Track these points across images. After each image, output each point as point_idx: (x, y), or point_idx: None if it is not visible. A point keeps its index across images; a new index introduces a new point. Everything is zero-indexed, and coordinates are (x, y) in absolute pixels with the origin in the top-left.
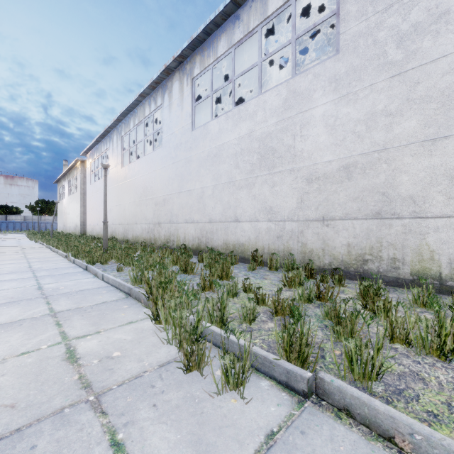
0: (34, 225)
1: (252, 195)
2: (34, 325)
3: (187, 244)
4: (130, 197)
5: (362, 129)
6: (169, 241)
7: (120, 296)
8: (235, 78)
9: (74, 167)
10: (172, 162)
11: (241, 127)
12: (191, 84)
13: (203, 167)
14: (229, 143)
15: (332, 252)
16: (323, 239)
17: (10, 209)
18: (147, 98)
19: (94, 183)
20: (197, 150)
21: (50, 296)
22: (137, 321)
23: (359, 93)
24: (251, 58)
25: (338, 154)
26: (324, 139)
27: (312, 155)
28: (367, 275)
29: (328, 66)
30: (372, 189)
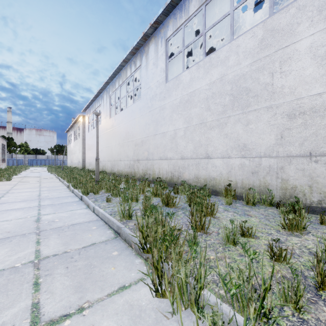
0: (53, 162)
1: (223, 134)
2: (9, 283)
3: (161, 177)
4: (115, 140)
5: None
6: (146, 174)
7: (109, 234)
8: (206, 31)
9: (77, 120)
10: (148, 111)
11: (212, 73)
12: (164, 45)
13: (175, 112)
14: (200, 89)
15: (322, 190)
16: (309, 175)
17: (38, 151)
18: (129, 62)
19: (91, 131)
20: (170, 99)
21: (43, 231)
22: (130, 286)
23: None
24: (215, 19)
25: None
26: (311, 71)
27: (295, 90)
28: None
29: None
30: None
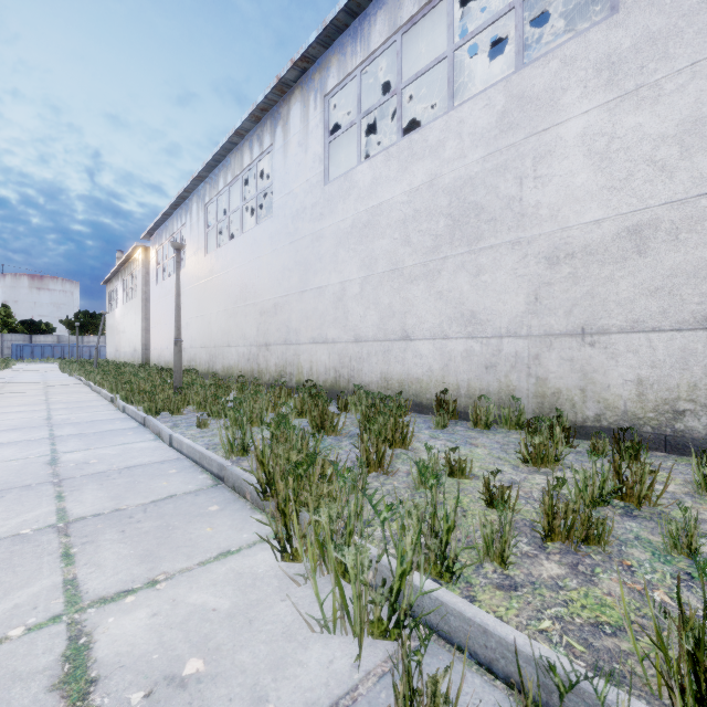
0: (72, 351)
1: (435, 292)
2: (14, 557)
3: (315, 379)
4: (218, 303)
5: (670, 154)
6: (284, 375)
7: (202, 481)
8: (403, 86)
9: (131, 258)
10: (288, 242)
11: (415, 171)
12: (322, 106)
13: (343, 247)
14: (392, 202)
15: (602, 396)
16: (582, 370)
17: (37, 326)
18: (247, 137)
19: (162, 282)
20: (333, 218)
21: (67, 479)
22: (240, 550)
23: (664, 83)
24: (424, 60)
25: (615, 207)
26: (585, 180)
27: (559, 212)
28: (682, 441)
29: (593, 39)
30: (694, 270)
